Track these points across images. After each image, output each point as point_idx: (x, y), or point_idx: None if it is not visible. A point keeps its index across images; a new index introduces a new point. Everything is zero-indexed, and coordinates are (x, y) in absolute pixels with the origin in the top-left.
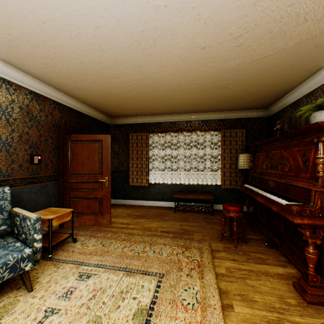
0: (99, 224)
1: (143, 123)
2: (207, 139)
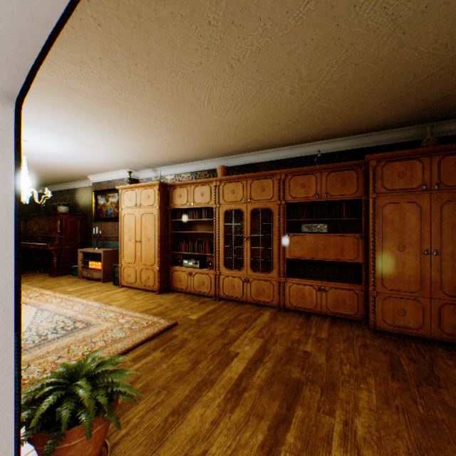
0: None
1: None
2: None
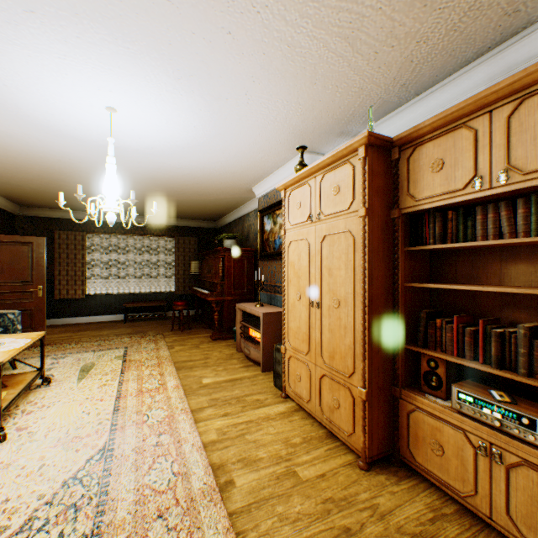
0: None
1: (77, 219)
2: (161, 244)
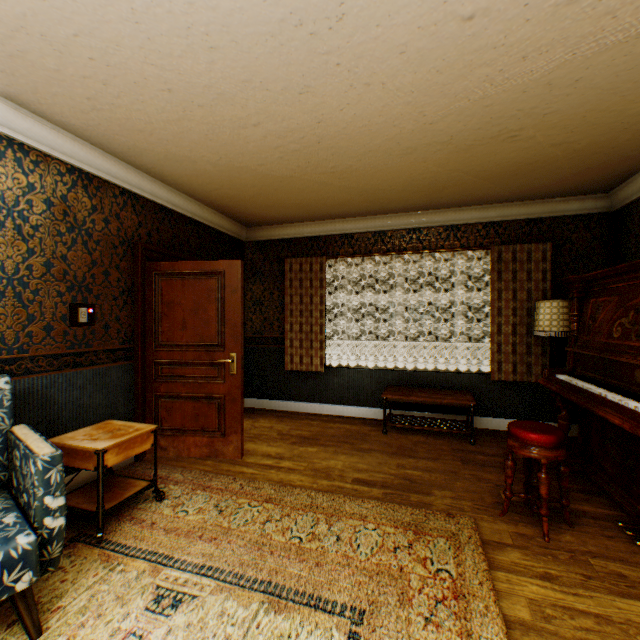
0: (219, 456)
1: (313, 236)
2: (457, 268)
